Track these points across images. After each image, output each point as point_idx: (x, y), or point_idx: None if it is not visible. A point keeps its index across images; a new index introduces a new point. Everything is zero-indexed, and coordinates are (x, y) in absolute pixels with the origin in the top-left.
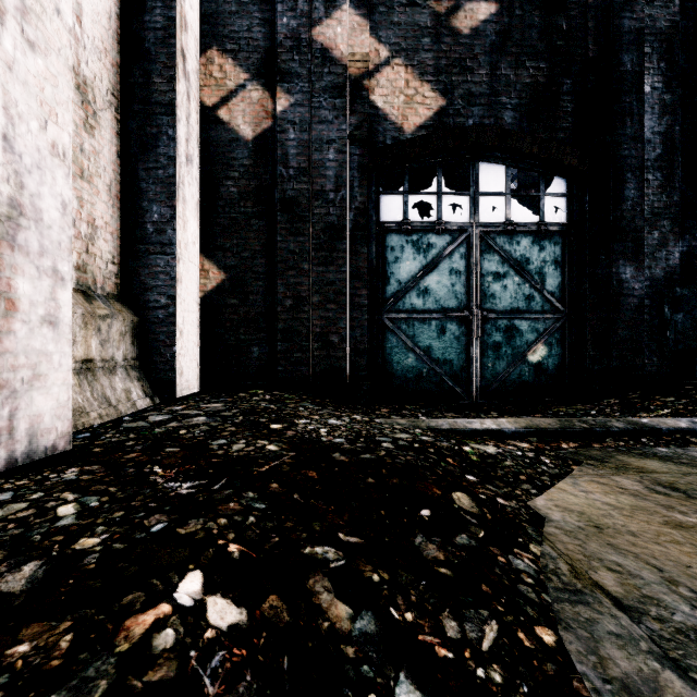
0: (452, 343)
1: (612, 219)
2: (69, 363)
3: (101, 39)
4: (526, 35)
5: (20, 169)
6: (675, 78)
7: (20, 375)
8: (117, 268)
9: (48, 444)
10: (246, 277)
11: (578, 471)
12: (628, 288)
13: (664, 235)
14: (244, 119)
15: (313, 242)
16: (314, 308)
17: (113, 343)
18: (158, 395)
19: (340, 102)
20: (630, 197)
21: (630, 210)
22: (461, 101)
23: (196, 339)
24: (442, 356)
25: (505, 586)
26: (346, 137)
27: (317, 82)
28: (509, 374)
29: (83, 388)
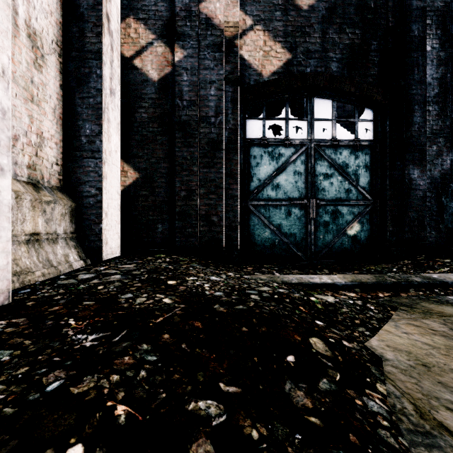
0: (295, 222)
1: (405, 137)
2: (8, 235)
3: (48, 3)
4: (346, 10)
5: None
6: (447, 41)
7: None
8: (59, 168)
9: None
10: (153, 176)
11: (396, 315)
12: (416, 184)
13: (440, 148)
14: (152, 66)
15: (199, 152)
16: (200, 198)
17: (56, 221)
18: (89, 259)
19: (218, 55)
20: (417, 122)
21: (417, 131)
22: (302, 56)
23: (118, 219)
24: (289, 231)
25: (368, 433)
26: (223, 79)
27: (203, 41)
28: (334, 243)
29: (31, 254)
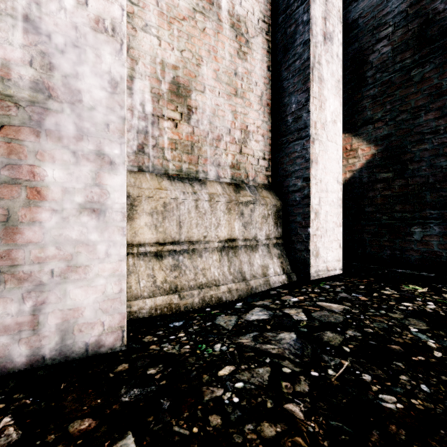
0: None
1: None
2: (121, 252)
3: None
4: None
5: (49, 50)
6: None
7: (49, 267)
8: (267, 163)
9: (90, 340)
10: (403, 143)
11: None
12: None
13: None
14: None
15: None
16: None
17: (256, 225)
18: (295, 273)
19: None
20: None
21: None
22: None
23: (337, 219)
24: None
25: None
26: None
27: None
28: None
29: (222, 263)
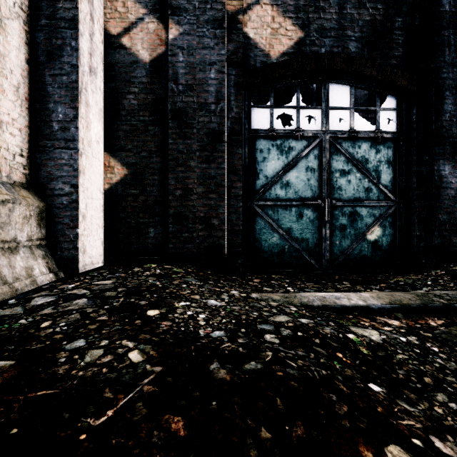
0: (308, 225)
1: (434, 127)
2: None
3: None
4: None
5: None
6: None
7: None
8: (25, 160)
9: None
10: (144, 172)
11: None
12: (447, 182)
13: None
14: (142, 45)
15: (198, 144)
16: (198, 197)
17: (16, 225)
18: (62, 270)
19: (219, 32)
20: (448, 110)
21: (448, 121)
22: (315, 34)
23: (100, 222)
24: (300, 236)
25: None
26: (225, 60)
27: (201, 15)
28: (352, 249)
29: None
